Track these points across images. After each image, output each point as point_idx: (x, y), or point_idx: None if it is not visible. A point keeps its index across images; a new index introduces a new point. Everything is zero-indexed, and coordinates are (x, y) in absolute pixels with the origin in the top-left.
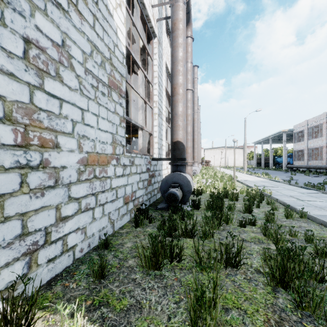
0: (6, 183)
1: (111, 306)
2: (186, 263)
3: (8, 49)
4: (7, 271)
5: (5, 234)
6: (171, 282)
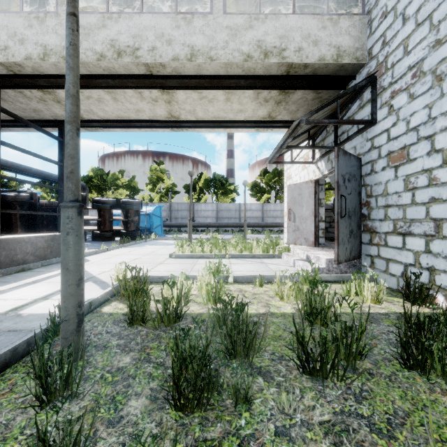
0: (444, 211)
1: (392, 319)
2: (395, 371)
3: (446, 110)
4: (445, 276)
5: (444, 249)
6: (374, 341)
